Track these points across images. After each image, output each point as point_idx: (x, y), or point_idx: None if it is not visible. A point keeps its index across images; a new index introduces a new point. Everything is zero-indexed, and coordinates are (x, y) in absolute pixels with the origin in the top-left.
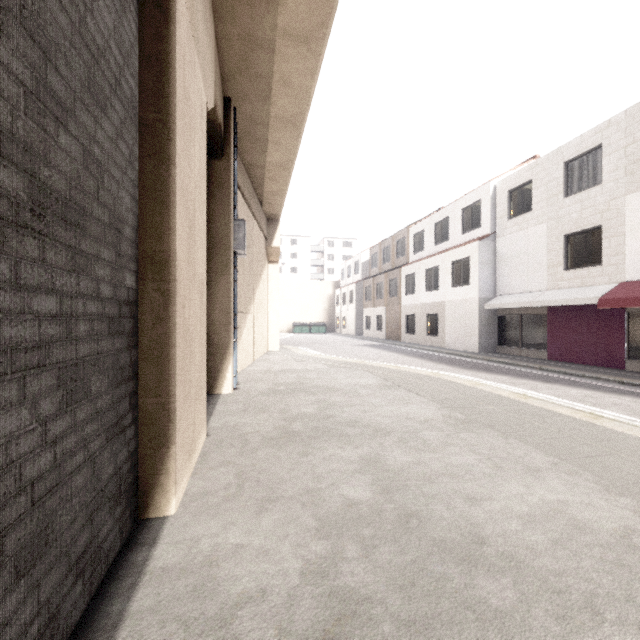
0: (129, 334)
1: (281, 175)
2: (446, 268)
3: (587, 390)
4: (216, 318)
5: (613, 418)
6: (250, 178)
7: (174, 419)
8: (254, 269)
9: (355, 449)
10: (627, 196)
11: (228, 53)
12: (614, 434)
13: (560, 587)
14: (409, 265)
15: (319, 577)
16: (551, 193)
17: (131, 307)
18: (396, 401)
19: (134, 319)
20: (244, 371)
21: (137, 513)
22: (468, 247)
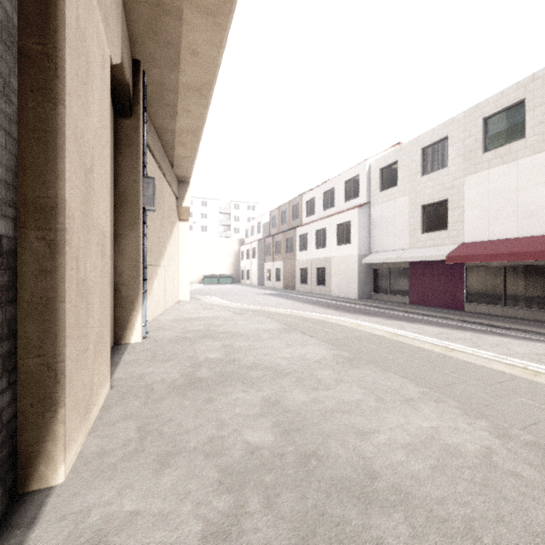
0: (3, 288)
1: (190, 140)
2: (332, 229)
3: (440, 328)
4: (124, 270)
5: (462, 350)
6: (161, 141)
7: (63, 379)
8: (165, 225)
9: (258, 392)
10: (465, 177)
11: (136, 15)
12: (464, 364)
13: (443, 515)
14: (302, 226)
15: (220, 539)
16: (412, 172)
17: (6, 257)
18: (293, 343)
19: (11, 271)
20: (155, 320)
21: (16, 487)
22: (349, 213)
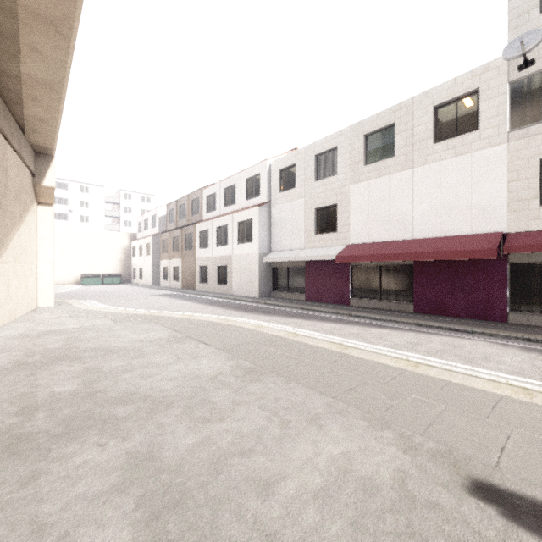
0: None
1: (48, 97)
2: (234, 227)
3: (333, 323)
4: None
5: (355, 346)
6: None
7: None
8: (9, 207)
9: (122, 442)
10: (351, 186)
11: None
12: (359, 361)
13: None
14: (203, 222)
15: None
16: (307, 176)
17: None
18: (185, 356)
19: None
20: None
21: None
22: (251, 211)
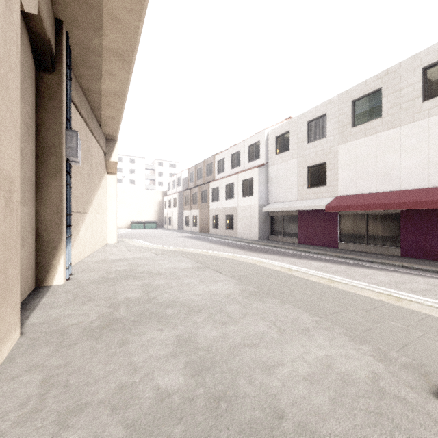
0: None
1: (116, 102)
2: (238, 184)
3: (322, 262)
4: (47, 217)
5: (341, 281)
6: (88, 101)
7: None
8: (93, 177)
9: (172, 330)
10: (339, 145)
11: None
12: (344, 293)
13: None
14: (215, 181)
15: None
16: (300, 140)
17: None
18: (206, 280)
19: None
20: (81, 262)
21: None
22: (252, 171)
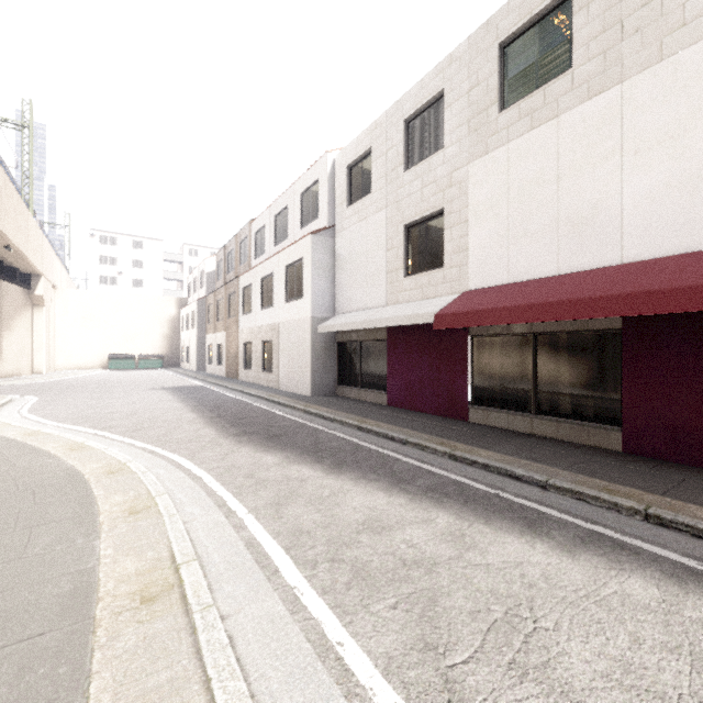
0: None
1: None
2: (280, 275)
3: (387, 491)
4: None
5: None
6: None
7: None
8: None
9: None
10: (471, 164)
11: None
12: None
13: None
14: (246, 273)
15: None
16: (391, 166)
17: None
18: None
19: None
20: None
21: None
22: (301, 244)
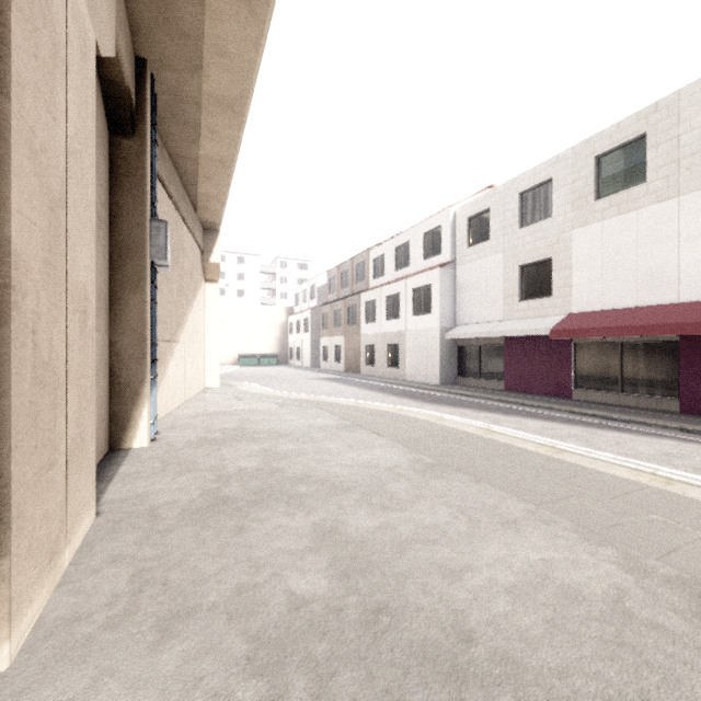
0: None
1: (220, 174)
2: (407, 295)
3: (544, 421)
4: (124, 348)
5: (574, 451)
6: (179, 173)
7: (6, 514)
8: (185, 288)
9: (307, 515)
10: (574, 230)
11: None
12: (578, 469)
13: (568, 695)
14: (369, 291)
15: None
16: (507, 223)
17: None
18: (357, 445)
19: None
20: (170, 415)
21: None
22: (429, 274)
